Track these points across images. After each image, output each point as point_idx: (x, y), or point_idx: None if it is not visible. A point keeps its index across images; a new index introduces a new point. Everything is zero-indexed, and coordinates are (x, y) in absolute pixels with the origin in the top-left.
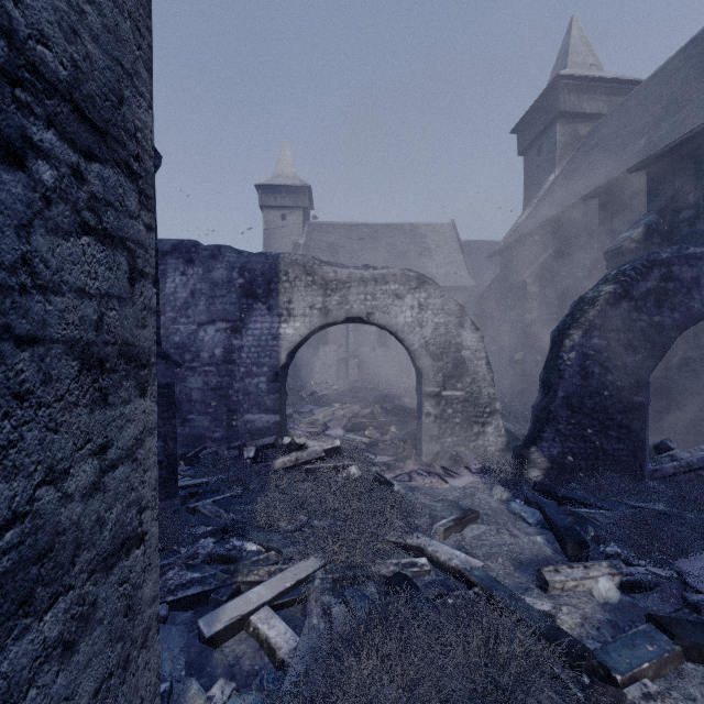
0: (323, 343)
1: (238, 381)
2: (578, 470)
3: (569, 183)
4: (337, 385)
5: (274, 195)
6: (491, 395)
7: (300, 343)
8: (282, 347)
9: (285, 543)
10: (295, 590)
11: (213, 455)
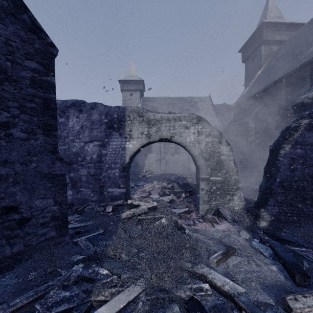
0: (149, 152)
1: (104, 171)
2: (288, 222)
3: (269, 73)
4: (155, 172)
5: (127, 84)
6: (236, 179)
7: (136, 152)
8: (126, 154)
9: (123, 270)
10: (126, 308)
11: (91, 210)
